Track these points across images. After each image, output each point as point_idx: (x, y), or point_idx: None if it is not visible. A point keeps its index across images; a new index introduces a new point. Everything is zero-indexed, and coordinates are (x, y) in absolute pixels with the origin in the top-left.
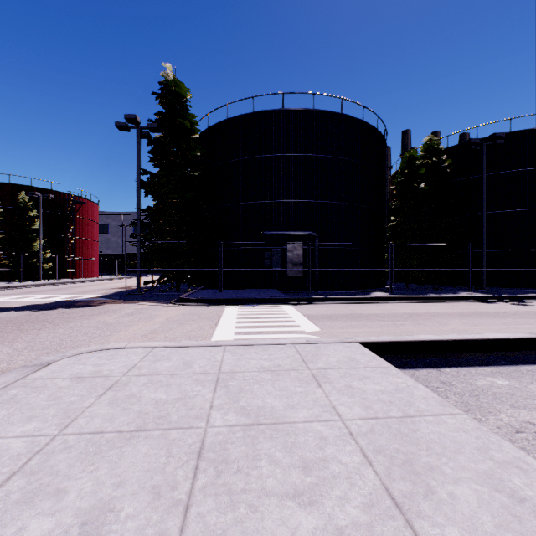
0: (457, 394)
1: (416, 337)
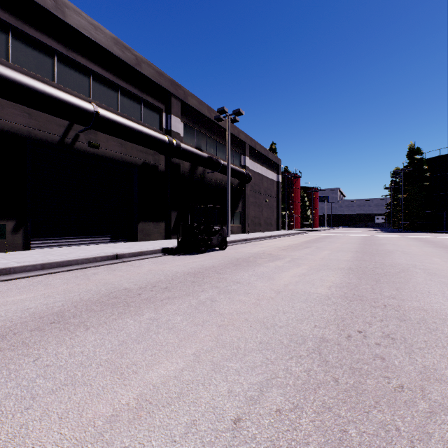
0: None
1: None
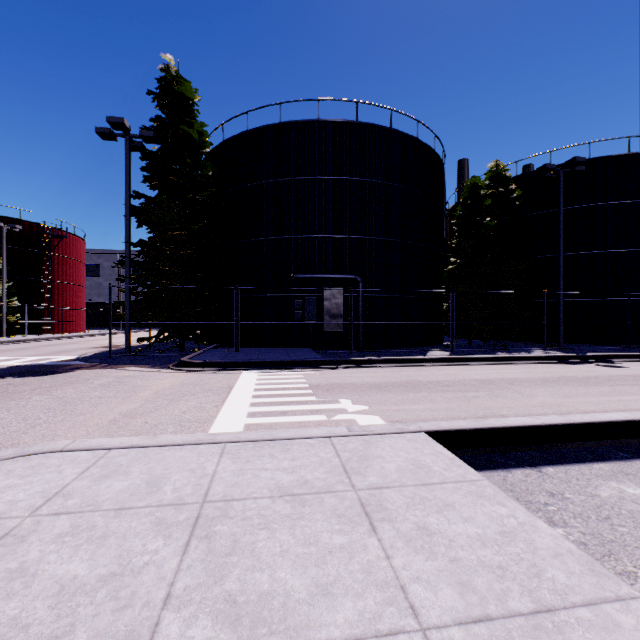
0: (578, 516)
1: (504, 420)
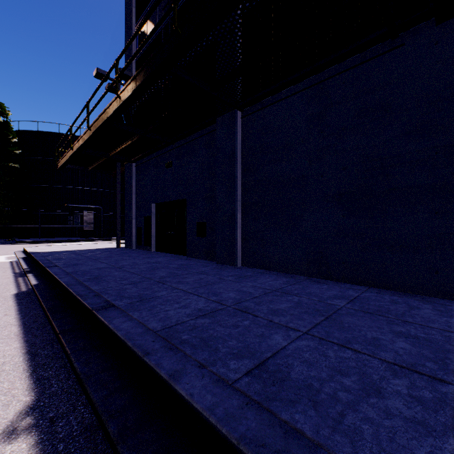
0: None
1: None
